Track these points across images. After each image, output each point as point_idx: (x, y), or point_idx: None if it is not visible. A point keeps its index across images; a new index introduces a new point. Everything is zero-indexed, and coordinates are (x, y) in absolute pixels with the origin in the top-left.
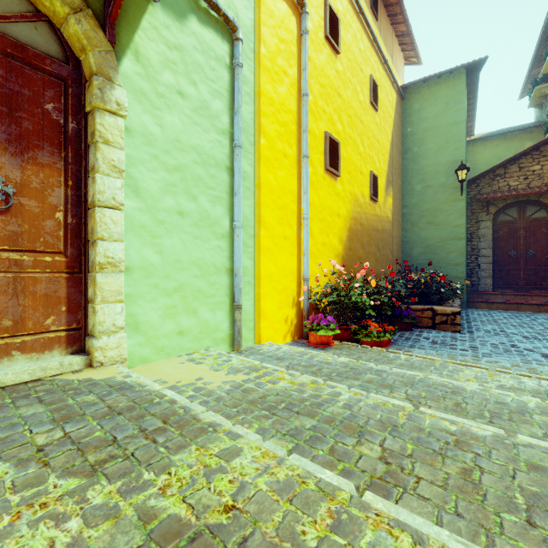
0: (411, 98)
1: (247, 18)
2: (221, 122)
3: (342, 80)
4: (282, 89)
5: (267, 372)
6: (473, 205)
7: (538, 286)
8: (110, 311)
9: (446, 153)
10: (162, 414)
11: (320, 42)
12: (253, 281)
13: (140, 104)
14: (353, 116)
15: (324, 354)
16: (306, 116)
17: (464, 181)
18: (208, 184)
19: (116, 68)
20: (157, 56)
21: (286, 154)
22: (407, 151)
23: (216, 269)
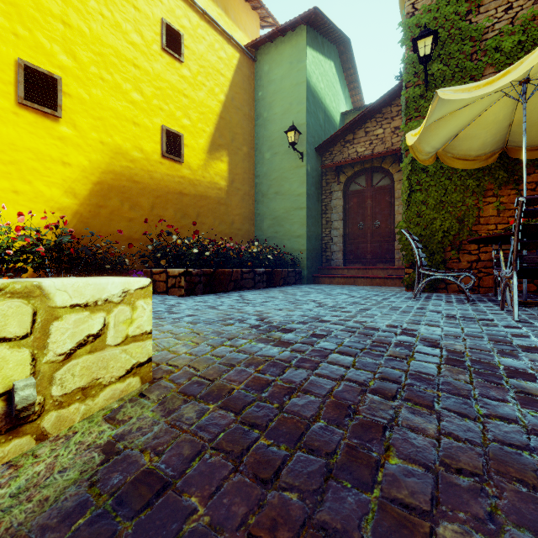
0: (262, 59)
1: None
2: None
3: (75, 9)
4: None
5: None
6: (327, 174)
7: (382, 259)
8: None
9: (290, 117)
10: None
11: None
12: None
13: None
14: (110, 56)
15: None
16: None
17: (305, 146)
18: None
19: None
20: None
21: None
22: (258, 116)
23: None
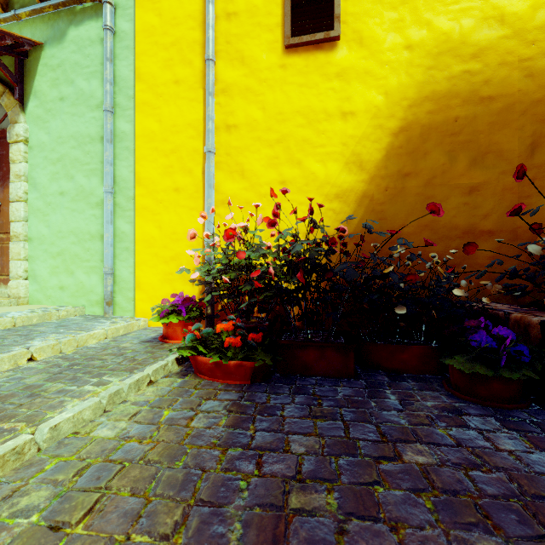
0: None
1: None
2: (96, 98)
3: None
4: (170, 1)
5: None
6: None
7: None
8: (15, 265)
9: None
10: None
11: None
12: (134, 247)
13: (38, 126)
14: None
15: (73, 335)
16: (206, 1)
17: None
18: (84, 161)
19: (19, 113)
20: (47, 84)
21: (179, 79)
22: None
23: (91, 236)
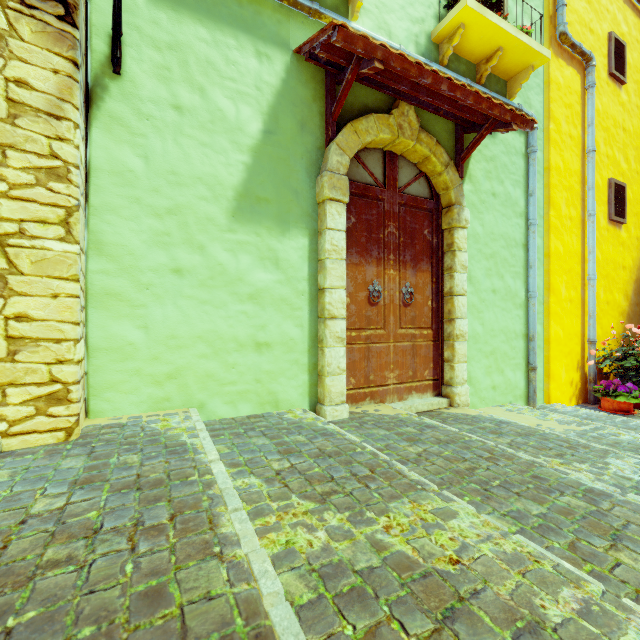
0: None
1: (537, 103)
2: (519, 206)
3: (626, 111)
4: (567, 154)
5: (598, 427)
6: None
7: None
8: (461, 368)
9: None
10: (559, 440)
11: (603, 83)
12: (542, 344)
13: (472, 214)
14: (639, 146)
15: (637, 420)
16: (592, 172)
17: None
18: (510, 263)
19: (463, 195)
20: (480, 172)
21: (571, 217)
22: None
23: (515, 335)
